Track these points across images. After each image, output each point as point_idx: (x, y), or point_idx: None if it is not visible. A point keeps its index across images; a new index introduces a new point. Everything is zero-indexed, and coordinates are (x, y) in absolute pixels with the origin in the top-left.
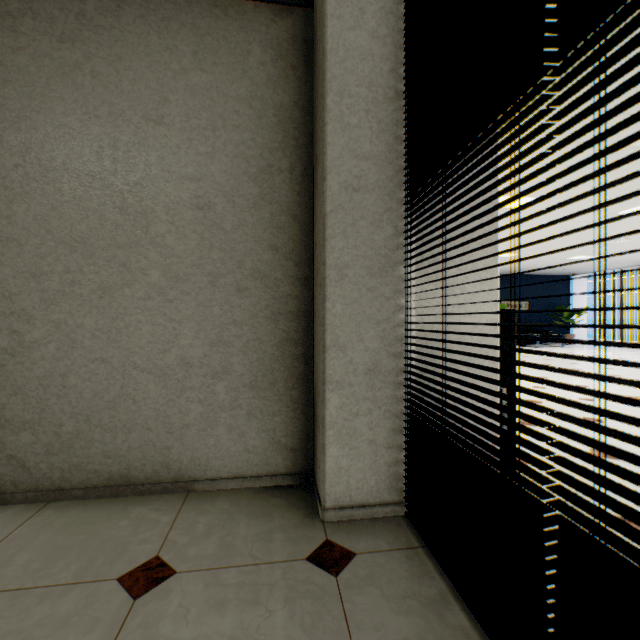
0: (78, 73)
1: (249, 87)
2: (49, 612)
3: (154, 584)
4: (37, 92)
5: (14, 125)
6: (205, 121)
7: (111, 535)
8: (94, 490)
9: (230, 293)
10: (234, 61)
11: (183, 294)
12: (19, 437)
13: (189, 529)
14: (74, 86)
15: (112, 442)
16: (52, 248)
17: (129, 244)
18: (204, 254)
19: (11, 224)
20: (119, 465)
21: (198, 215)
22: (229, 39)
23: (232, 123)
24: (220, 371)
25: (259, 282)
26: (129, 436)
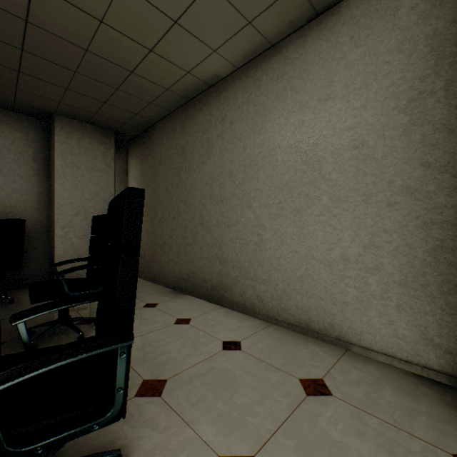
0: (284, 92)
1: (398, 36)
2: (268, 376)
3: (318, 393)
4: (267, 112)
5: (259, 133)
6: (359, 83)
7: (298, 354)
8: (291, 325)
9: (380, 208)
10: (383, 23)
11: (343, 211)
12: (260, 287)
13: (344, 373)
14: (282, 100)
15: (300, 301)
16: (273, 191)
17: (309, 182)
18: (358, 180)
19: (257, 182)
20: (304, 316)
21: (353, 153)
22: (379, 9)
23: (382, 73)
24: (371, 268)
25: (408, 196)
26: (309, 300)
